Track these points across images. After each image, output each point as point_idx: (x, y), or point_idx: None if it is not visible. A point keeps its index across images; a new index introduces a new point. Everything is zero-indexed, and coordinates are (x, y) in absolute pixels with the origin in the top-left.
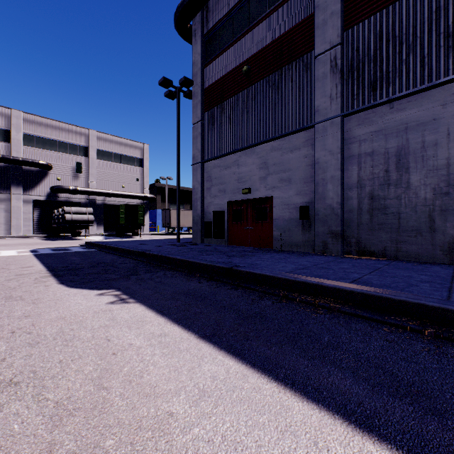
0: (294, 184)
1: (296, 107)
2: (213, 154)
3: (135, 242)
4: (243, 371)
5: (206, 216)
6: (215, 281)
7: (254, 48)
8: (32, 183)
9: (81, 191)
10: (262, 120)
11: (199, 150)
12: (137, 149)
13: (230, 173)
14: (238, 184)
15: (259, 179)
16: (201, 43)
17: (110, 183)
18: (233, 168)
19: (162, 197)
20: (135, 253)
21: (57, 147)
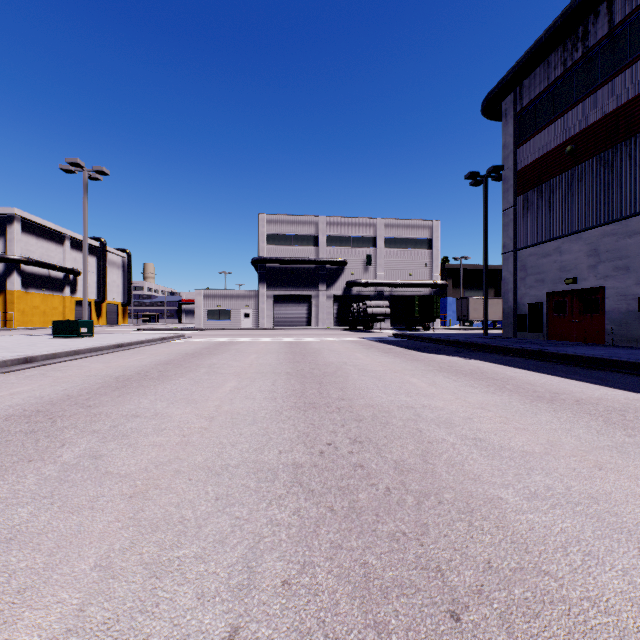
0: (632, 272)
1: (635, 187)
2: (528, 241)
3: (439, 335)
4: (532, 372)
5: (518, 308)
6: (525, 358)
7: (580, 125)
8: (333, 280)
9: (371, 284)
10: (591, 203)
11: (511, 238)
12: (426, 228)
13: (549, 262)
14: (560, 273)
15: (587, 267)
16: (512, 124)
17: (396, 272)
18: (554, 256)
19: (454, 281)
20: (449, 342)
21: (351, 243)
